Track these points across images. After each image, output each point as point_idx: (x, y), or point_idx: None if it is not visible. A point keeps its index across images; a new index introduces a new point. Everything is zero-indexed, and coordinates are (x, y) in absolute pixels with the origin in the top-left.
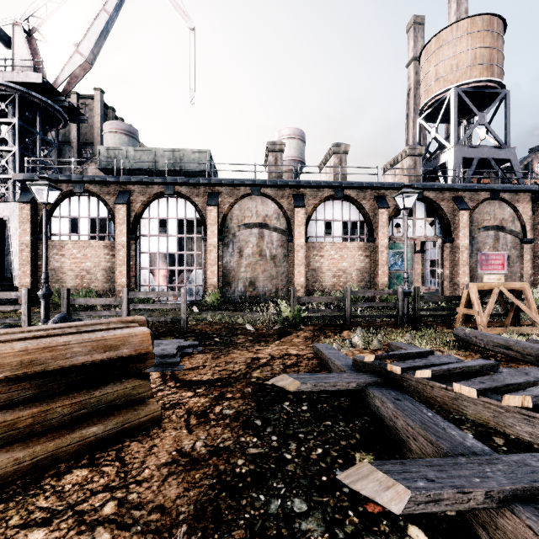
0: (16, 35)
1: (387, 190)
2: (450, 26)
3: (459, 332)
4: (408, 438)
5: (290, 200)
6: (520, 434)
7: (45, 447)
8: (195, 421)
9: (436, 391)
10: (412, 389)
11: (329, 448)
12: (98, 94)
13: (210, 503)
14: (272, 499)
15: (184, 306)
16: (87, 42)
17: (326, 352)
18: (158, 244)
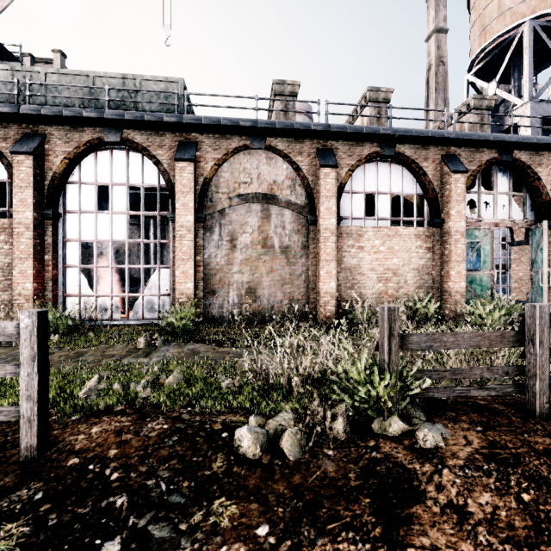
0: None
1: (460, 147)
2: None
3: None
4: None
5: (311, 158)
6: None
7: None
8: None
9: None
10: None
11: None
12: (57, 57)
13: None
14: None
15: (31, 375)
16: None
17: None
18: (96, 227)
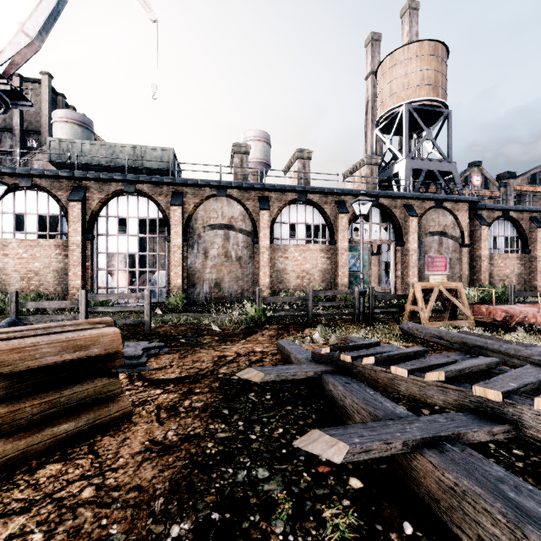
0: None
1: (347, 196)
2: (403, 47)
3: (404, 326)
4: (354, 413)
5: (255, 203)
6: (437, 403)
7: (16, 446)
8: (166, 415)
9: (378, 374)
10: (360, 374)
11: (289, 428)
12: (45, 79)
13: (184, 479)
14: (239, 471)
15: (148, 308)
16: (33, 22)
17: (288, 347)
18: (118, 244)
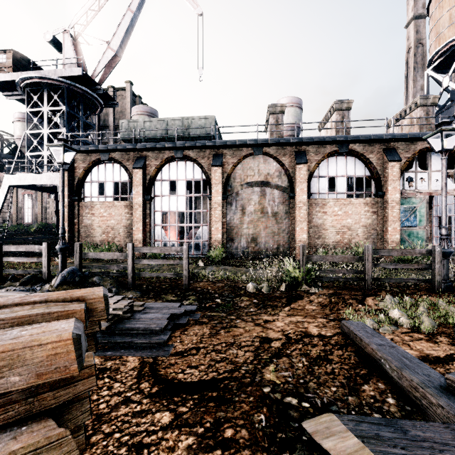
0: (65, 41)
1: (398, 142)
2: None
3: None
4: None
5: (291, 158)
6: None
7: None
8: None
9: None
10: None
11: None
12: (128, 86)
13: None
14: None
15: (186, 263)
16: (116, 39)
17: (371, 343)
18: (169, 203)
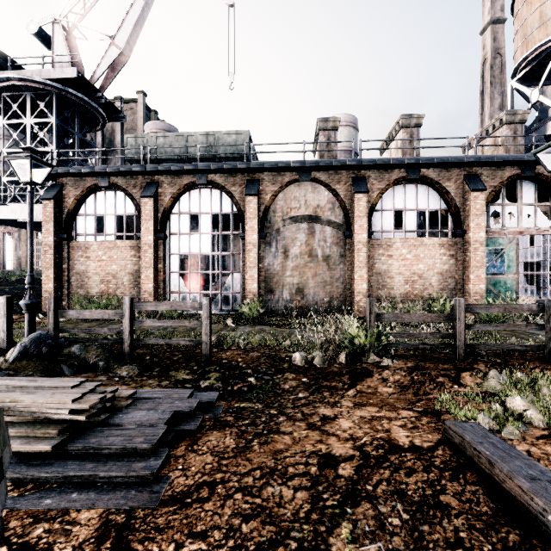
0: (55, 34)
1: (482, 167)
2: None
3: None
4: None
5: (348, 186)
6: None
7: None
8: None
9: None
10: None
11: None
12: (140, 97)
13: None
14: None
15: (207, 325)
16: (122, 33)
17: (516, 474)
18: (190, 244)
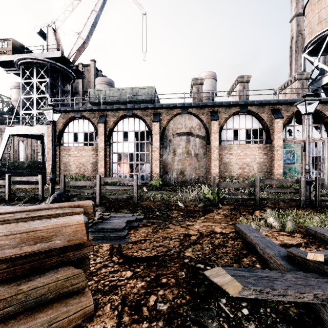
0: (49, 32)
1: (281, 105)
2: None
3: None
4: None
5: (208, 116)
6: None
7: None
8: (128, 318)
9: None
10: None
11: None
12: (92, 63)
13: None
14: None
15: (136, 188)
16: (85, 31)
17: (251, 235)
18: (123, 147)
